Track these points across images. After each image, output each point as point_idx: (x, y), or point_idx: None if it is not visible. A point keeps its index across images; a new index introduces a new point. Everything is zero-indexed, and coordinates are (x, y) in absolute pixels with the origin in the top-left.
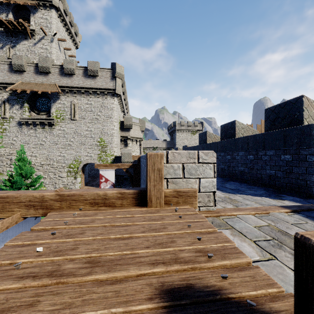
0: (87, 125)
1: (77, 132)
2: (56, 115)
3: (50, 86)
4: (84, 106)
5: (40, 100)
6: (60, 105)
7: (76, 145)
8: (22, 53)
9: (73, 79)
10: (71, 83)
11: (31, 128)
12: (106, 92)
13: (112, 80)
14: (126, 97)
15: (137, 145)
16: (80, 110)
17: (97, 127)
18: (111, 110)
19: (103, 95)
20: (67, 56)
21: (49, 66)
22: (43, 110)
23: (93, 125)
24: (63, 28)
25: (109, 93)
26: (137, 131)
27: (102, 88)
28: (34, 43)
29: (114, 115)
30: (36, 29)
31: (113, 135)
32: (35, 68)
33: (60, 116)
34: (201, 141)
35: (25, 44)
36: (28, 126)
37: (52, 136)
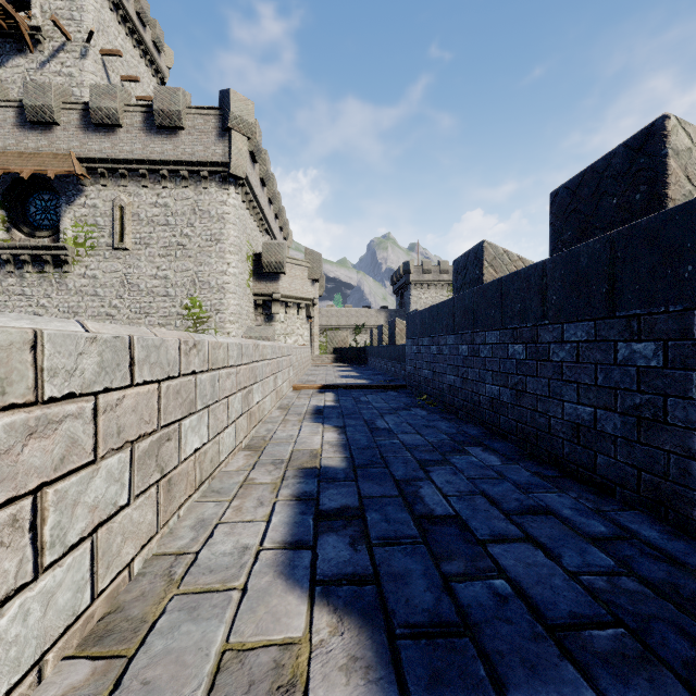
0: (156, 264)
1: (130, 282)
2: (75, 237)
3: (55, 159)
4: (148, 212)
5: (39, 200)
6: (85, 211)
7: (127, 318)
8: (12, 89)
9: (117, 138)
10: (112, 149)
11: (11, 272)
12: (204, 172)
13: (220, 138)
14: (274, 194)
15: (301, 319)
16: (138, 223)
17: (182, 269)
18: (219, 220)
19: (198, 181)
20: (134, 98)
21: (53, 106)
22: (46, 225)
23: (171, 263)
24: (118, 26)
25: (213, 176)
26: (300, 281)
27: (195, 161)
28: (41, 62)
29: (228, 235)
30: (45, 27)
31: (224, 290)
32: (18, 113)
33: (85, 238)
34: (461, 288)
35: (20, 65)
36: (2, 268)
37: (65, 292)
